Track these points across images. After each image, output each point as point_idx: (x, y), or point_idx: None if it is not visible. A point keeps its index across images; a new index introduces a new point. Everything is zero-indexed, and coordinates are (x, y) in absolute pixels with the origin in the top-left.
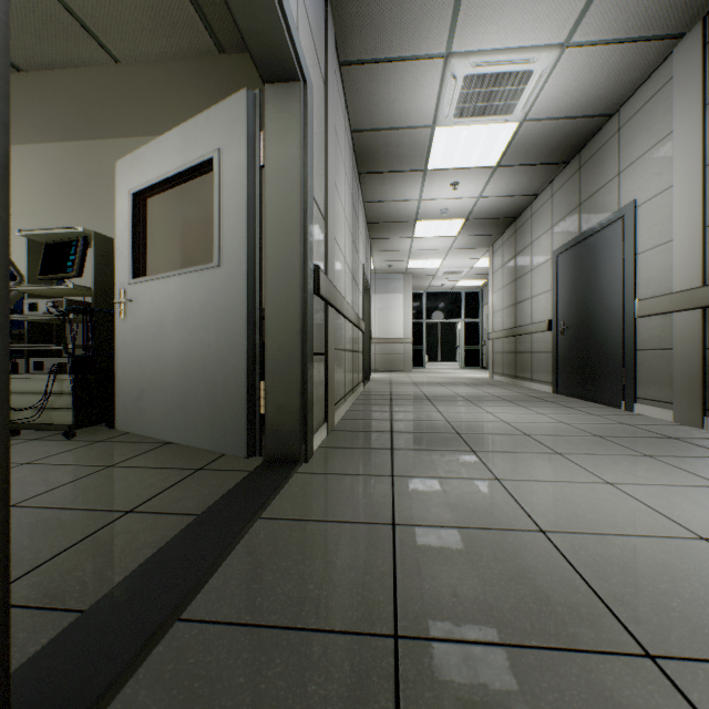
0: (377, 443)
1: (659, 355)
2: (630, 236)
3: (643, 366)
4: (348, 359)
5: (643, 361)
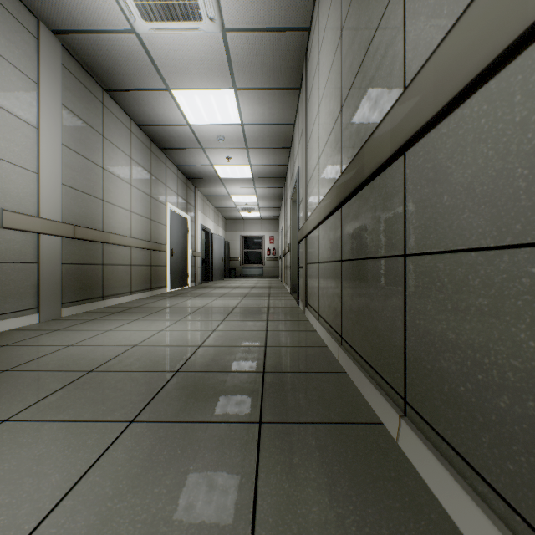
0: (275, 308)
1: (22, 268)
2: None
3: None
4: (327, 274)
5: None
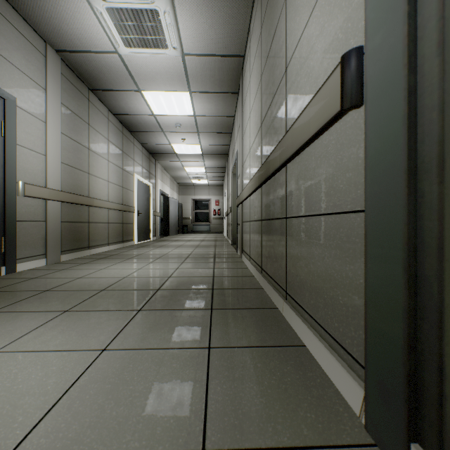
0: (220, 255)
1: (35, 225)
2: (14, 125)
3: (22, 233)
4: (254, 229)
5: (22, 230)
